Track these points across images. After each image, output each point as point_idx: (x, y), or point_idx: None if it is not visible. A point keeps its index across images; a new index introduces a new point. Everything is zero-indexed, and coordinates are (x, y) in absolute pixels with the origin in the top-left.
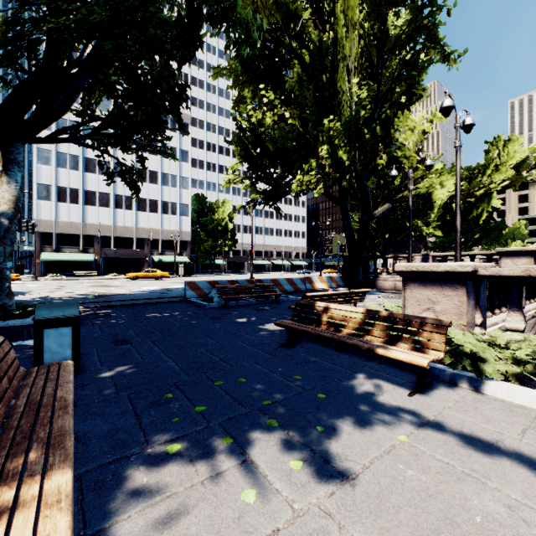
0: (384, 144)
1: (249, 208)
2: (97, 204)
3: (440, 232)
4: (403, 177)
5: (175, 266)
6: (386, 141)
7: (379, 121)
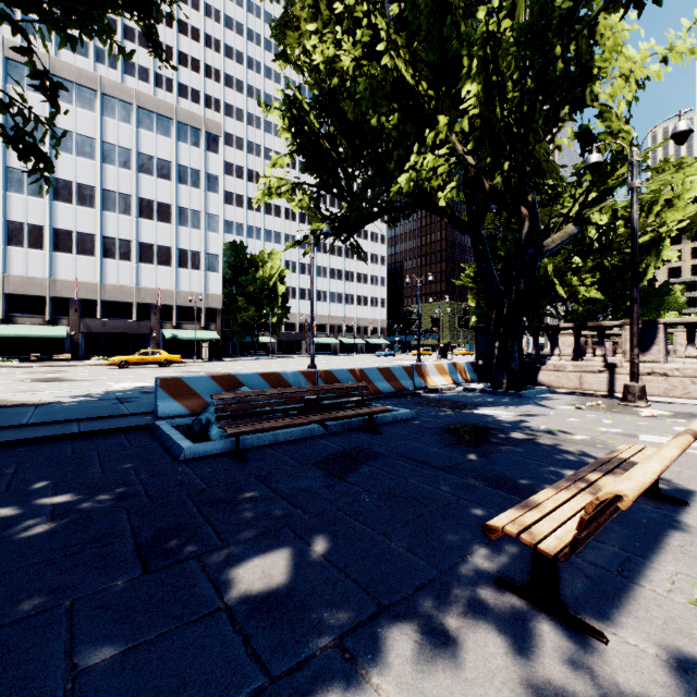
0: (571, 106)
1: (308, 247)
2: (74, 251)
3: (598, 293)
4: (596, 177)
5: (195, 346)
6: (574, 101)
7: (563, 60)
